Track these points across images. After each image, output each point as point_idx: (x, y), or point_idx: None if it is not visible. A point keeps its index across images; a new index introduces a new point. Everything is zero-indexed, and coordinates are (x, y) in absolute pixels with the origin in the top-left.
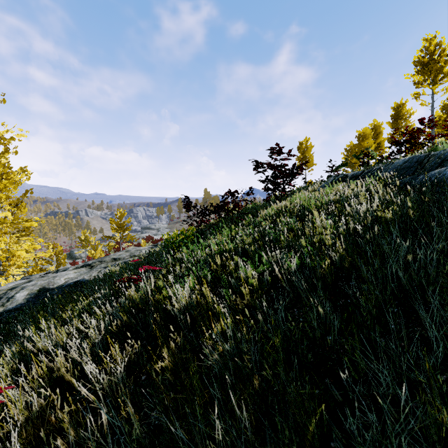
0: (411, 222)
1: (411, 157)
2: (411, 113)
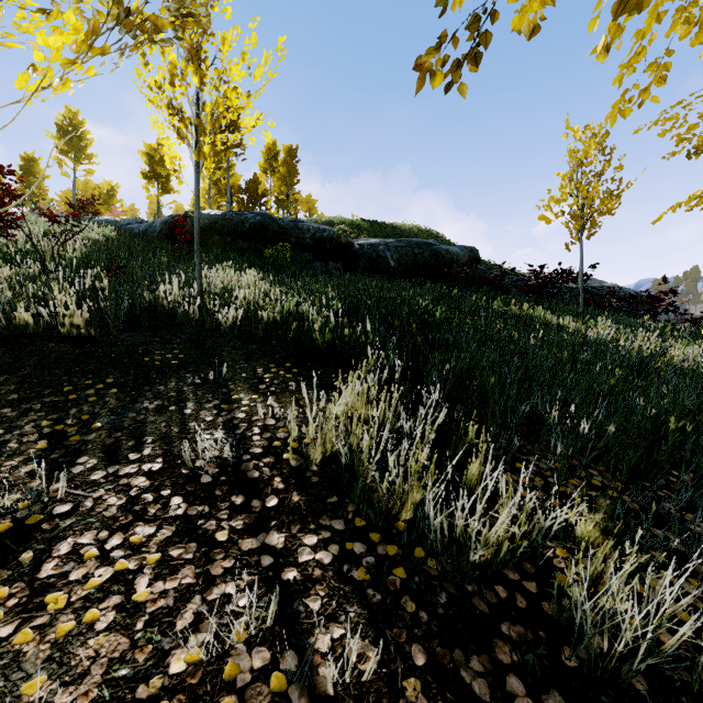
0: (132, 236)
1: (111, 218)
2: (46, 176)
